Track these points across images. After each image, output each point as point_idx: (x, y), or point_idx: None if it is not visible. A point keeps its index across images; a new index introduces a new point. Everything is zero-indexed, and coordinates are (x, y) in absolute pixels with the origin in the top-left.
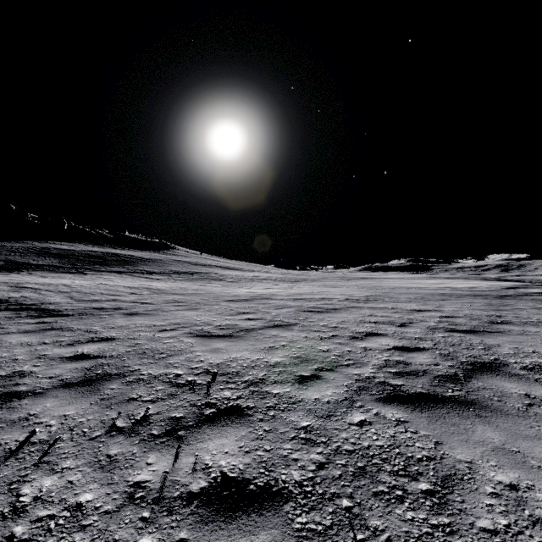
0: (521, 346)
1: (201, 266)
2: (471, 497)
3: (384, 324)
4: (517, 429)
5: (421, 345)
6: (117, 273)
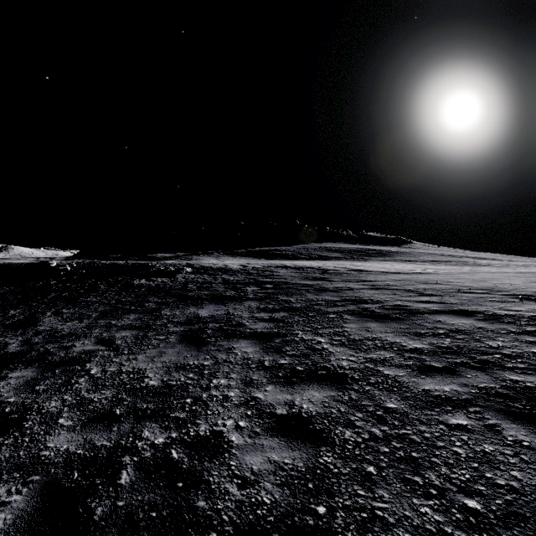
0: None
1: (449, 256)
2: None
3: None
4: None
5: None
6: (387, 261)
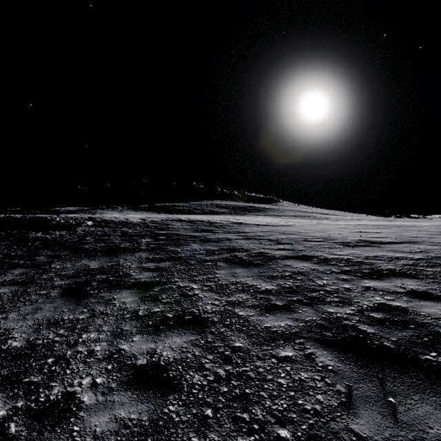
0: None
1: (305, 212)
2: (438, 239)
3: None
4: None
5: None
6: (262, 216)
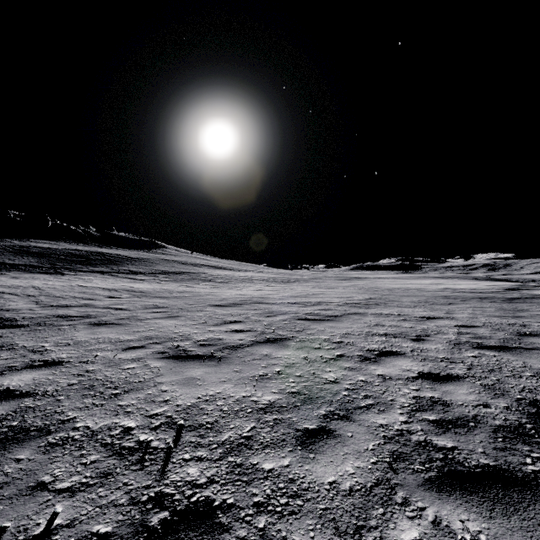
0: None
1: (190, 265)
2: None
3: (396, 338)
4: None
5: (453, 371)
6: (99, 274)
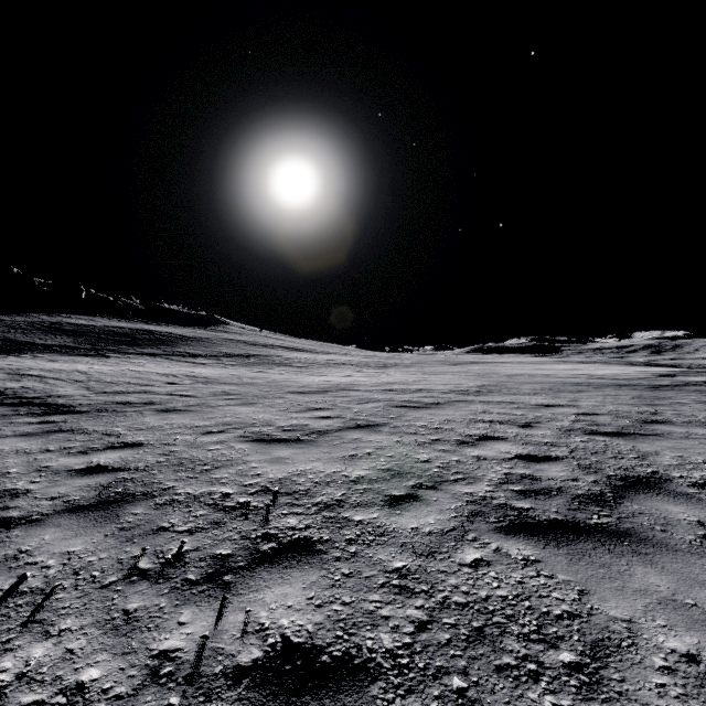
0: (686, 454)
1: (260, 346)
2: (634, 673)
3: (502, 424)
4: (690, 572)
5: (553, 453)
6: (150, 357)
